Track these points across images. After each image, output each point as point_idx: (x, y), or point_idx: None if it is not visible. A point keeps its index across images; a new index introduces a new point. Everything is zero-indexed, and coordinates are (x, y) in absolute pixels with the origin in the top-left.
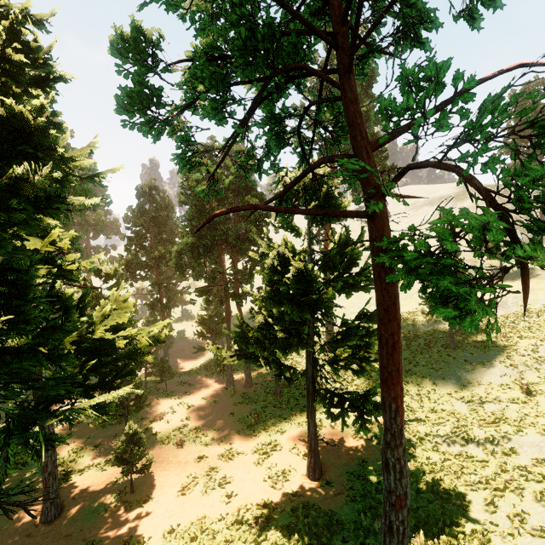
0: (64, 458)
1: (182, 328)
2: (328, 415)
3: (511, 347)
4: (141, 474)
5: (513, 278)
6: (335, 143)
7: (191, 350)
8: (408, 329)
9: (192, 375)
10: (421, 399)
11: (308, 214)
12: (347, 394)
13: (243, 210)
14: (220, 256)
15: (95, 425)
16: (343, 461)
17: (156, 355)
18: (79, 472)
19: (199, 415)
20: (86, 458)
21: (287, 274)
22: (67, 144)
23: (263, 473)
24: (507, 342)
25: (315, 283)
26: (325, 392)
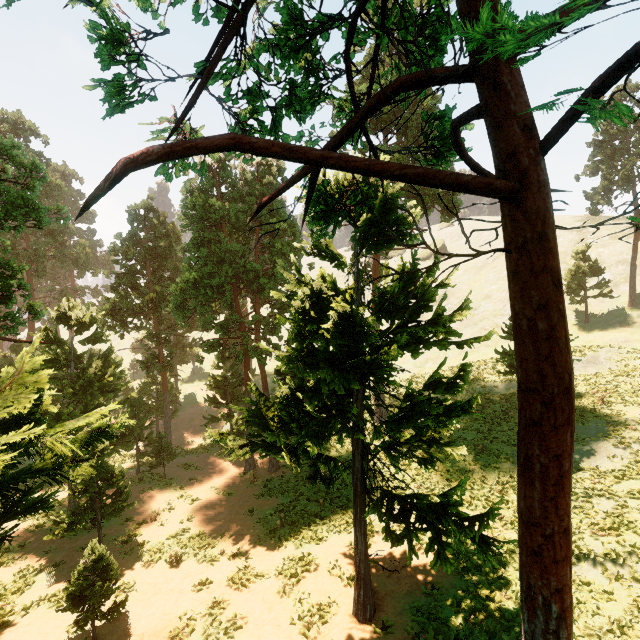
0: (5, 586)
1: (193, 390)
2: (386, 533)
3: (616, 418)
4: (109, 620)
5: (603, 327)
6: (443, 9)
7: (202, 419)
8: (477, 391)
9: (200, 453)
10: (504, 490)
11: (380, 173)
12: (412, 499)
13: (206, 151)
14: (236, 299)
15: (53, 537)
16: (405, 589)
17: (151, 429)
18: (23, 610)
19: (206, 514)
20: (38, 586)
21: (325, 323)
22: (39, 153)
23: (290, 611)
24: (609, 410)
25: (368, 336)
26: (381, 496)
